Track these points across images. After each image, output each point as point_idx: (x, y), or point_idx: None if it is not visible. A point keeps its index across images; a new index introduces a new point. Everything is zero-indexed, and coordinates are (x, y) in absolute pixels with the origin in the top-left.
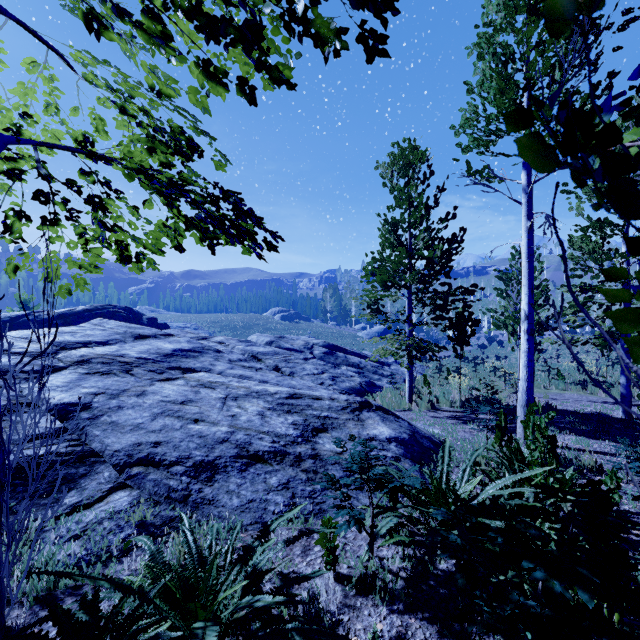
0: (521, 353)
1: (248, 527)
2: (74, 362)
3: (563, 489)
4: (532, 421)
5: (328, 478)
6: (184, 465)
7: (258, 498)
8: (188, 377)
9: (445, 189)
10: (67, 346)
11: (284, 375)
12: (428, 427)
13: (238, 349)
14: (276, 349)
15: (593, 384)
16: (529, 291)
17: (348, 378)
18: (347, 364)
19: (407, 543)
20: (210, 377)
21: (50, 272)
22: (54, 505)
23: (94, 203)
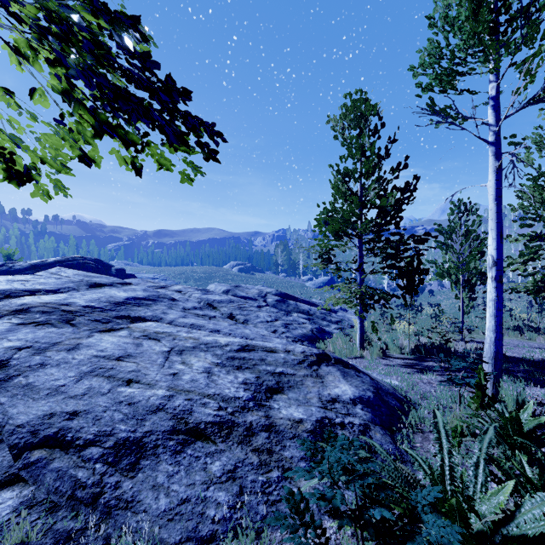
0: (488, 301)
1: None
2: (11, 311)
3: None
4: None
5: (292, 506)
6: (102, 446)
7: (194, 496)
8: (133, 327)
9: (396, 140)
10: (12, 294)
11: (238, 323)
12: (384, 377)
13: (194, 297)
14: (232, 297)
15: (529, 330)
16: (498, 235)
17: (300, 325)
18: (298, 311)
19: None
20: (158, 327)
21: None
22: None
23: None
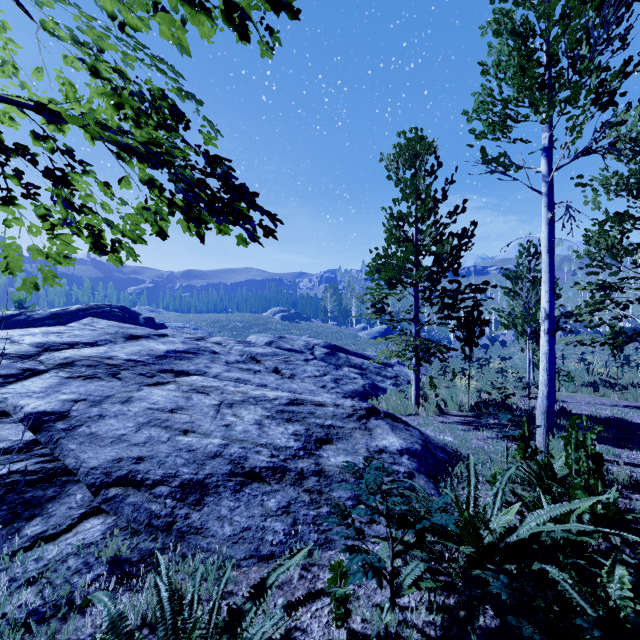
0: (541, 355)
1: (242, 562)
2: (56, 365)
3: (607, 514)
4: (574, 437)
5: (338, 511)
6: (169, 485)
7: (254, 525)
8: (180, 381)
9: (454, 181)
10: (51, 347)
11: (284, 378)
12: (438, 434)
13: (236, 350)
14: (276, 350)
15: (605, 386)
16: (550, 288)
17: (351, 380)
18: (349, 365)
19: (431, 586)
20: (204, 381)
21: (10, 262)
22: (13, 537)
23: (54, 177)
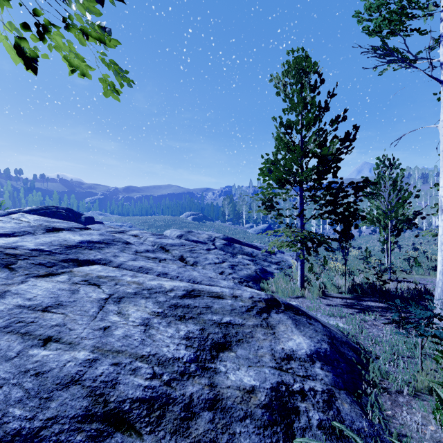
0: (440, 244)
1: None
2: None
3: None
4: None
5: None
6: None
7: None
8: (76, 271)
9: (335, 94)
10: None
11: (187, 265)
12: (329, 318)
13: (149, 241)
14: (184, 241)
15: None
16: None
17: (245, 266)
18: (242, 253)
19: None
20: (102, 270)
21: None
22: None
23: None
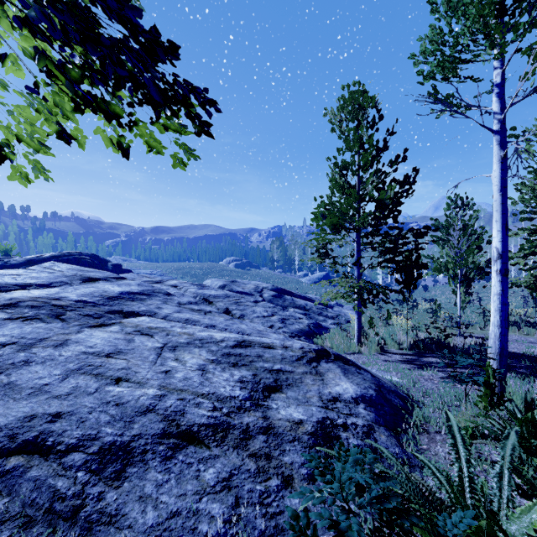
0: (493, 296)
1: None
2: None
3: None
4: None
5: (297, 535)
6: (85, 451)
7: (185, 508)
8: (126, 322)
9: (395, 132)
10: (2, 288)
11: (234, 318)
12: (384, 373)
13: (190, 292)
14: (228, 292)
15: (526, 325)
16: (503, 227)
17: (297, 320)
18: (294, 306)
19: None
20: (151, 322)
21: None
22: None
23: None
